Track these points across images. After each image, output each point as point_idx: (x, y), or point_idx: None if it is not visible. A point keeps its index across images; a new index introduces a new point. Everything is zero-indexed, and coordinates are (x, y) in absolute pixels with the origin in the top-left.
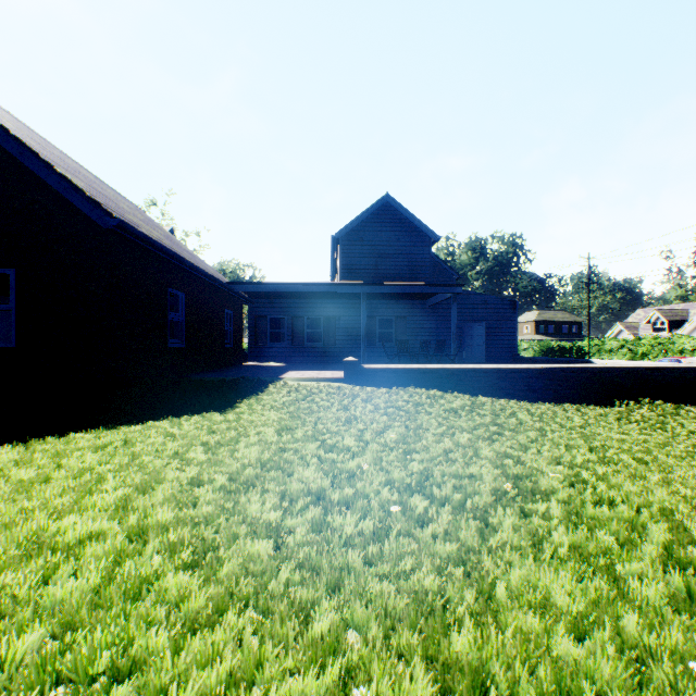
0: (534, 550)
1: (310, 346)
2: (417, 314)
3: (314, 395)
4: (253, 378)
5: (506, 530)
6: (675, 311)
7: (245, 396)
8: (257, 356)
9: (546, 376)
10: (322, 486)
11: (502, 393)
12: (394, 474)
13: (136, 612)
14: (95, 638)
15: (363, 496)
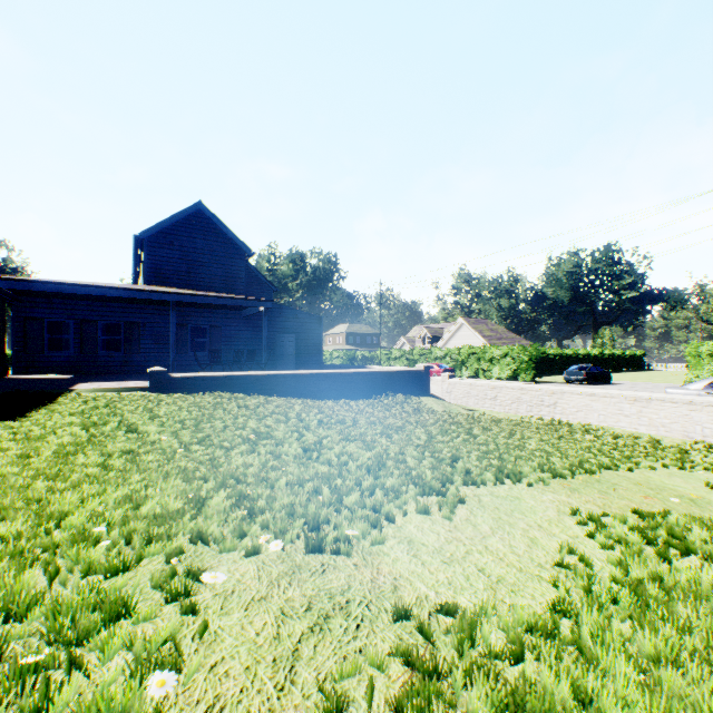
0: (248, 452)
1: (106, 355)
2: (232, 324)
3: (117, 403)
4: (35, 391)
5: (242, 451)
6: (437, 329)
7: (33, 407)
8: (26, 367)
9: (331, 379)
10: (132, 448)
11: (299, 394)
12: (185, 439)
13: (32, 488)
14: (8, 501)
15: (162, 449)
